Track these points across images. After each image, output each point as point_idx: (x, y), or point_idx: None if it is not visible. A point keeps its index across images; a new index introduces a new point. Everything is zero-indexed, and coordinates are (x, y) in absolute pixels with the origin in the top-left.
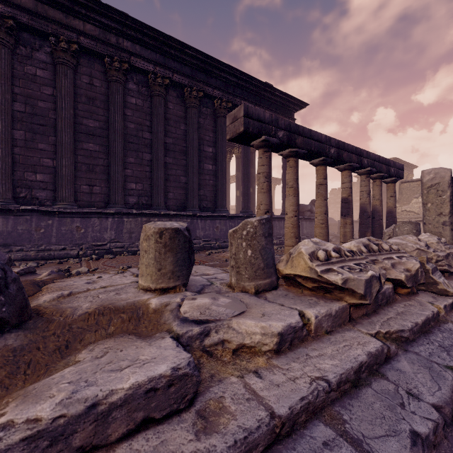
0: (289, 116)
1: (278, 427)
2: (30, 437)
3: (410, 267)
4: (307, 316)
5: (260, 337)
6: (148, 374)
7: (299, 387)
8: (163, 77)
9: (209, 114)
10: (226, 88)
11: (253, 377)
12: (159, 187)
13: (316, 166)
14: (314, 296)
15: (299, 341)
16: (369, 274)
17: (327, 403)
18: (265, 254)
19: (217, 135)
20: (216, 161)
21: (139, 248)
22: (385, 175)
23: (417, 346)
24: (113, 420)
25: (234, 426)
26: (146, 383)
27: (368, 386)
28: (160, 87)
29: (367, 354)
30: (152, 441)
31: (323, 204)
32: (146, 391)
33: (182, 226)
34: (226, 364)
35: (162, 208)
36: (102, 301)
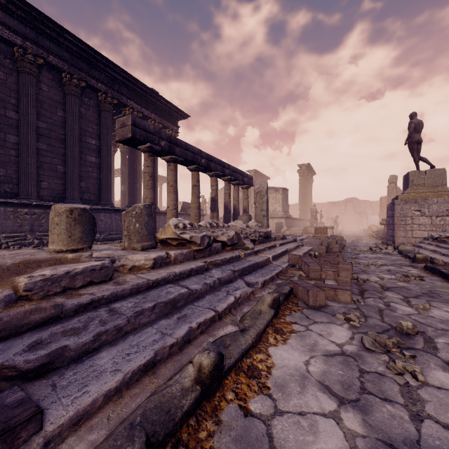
0: (173, 123)
1: (151, 283)
2: (44, 279)
3: (230, 235)
4: (170, 254)
5: (144, 261)
6: (90, 264)
7: (162, 274)
8: (35, 55)
9: (92, 105)
10: (112, 84)
11: (140, 274)
12: (30, 174)
13: (191, 171)
14: (177, 248)
15: (165, 265)
16: (203, 234)
17: (174, 280)
18: (148, 226)
19: (102, 128)
20: (100, 154)
21: (3, 242)
22: (241, 183)
23: (222, 266)
24: (77, 279)
25: (132, 283)
26: (90, 267)
27: (194, 276)
28: (31, 65)
29: (196, 266)
30: (96, 287)
31: (197, 201)
32: (91, 270)
33: (87, 207)
34: (126, 273)
35: (34, 198)
36: (23, 259)
